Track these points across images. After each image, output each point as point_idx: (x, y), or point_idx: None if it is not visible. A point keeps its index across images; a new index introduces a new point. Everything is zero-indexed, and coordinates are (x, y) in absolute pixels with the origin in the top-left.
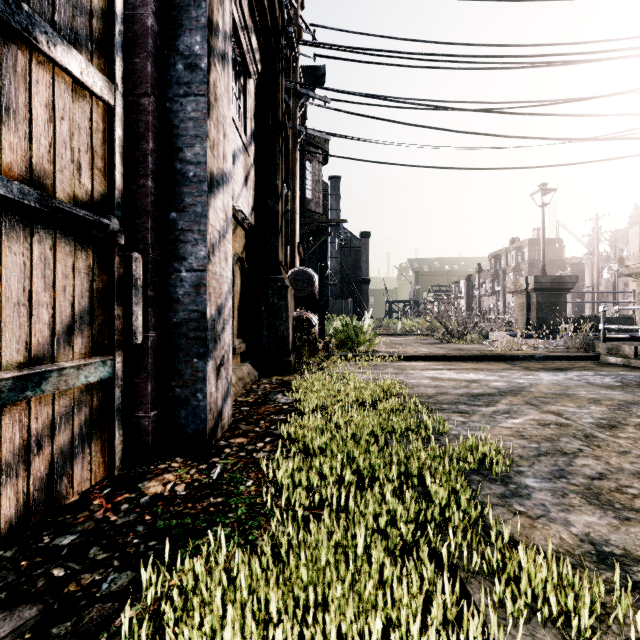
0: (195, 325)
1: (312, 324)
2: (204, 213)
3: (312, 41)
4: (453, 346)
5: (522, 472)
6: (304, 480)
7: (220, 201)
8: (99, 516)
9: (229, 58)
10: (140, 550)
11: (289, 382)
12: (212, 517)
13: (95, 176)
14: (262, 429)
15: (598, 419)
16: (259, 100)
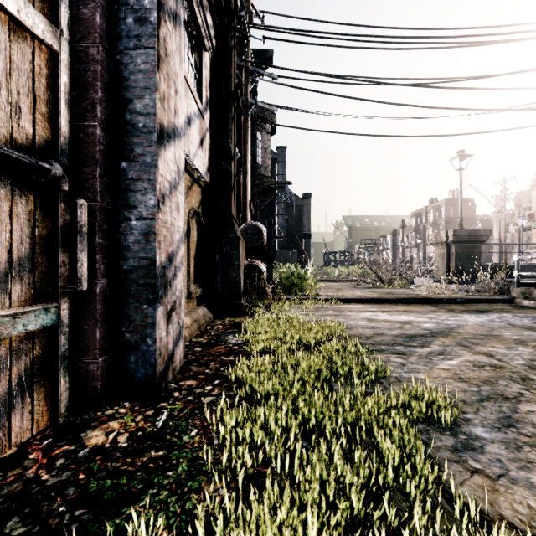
0: (145, 272)
1: (261, 271)
2: (153, 163)
3: (261, 24)
4: (383, 290)
5: (469, 420)
6: (249, 432)
7: (171, 153)
8: (30, 474)
9: (181, 20)
10: (63, 522)
11: (240, 323)
12: (150, 476)
13: (37, 121)
14: (212, 371)
15: (529, 361)
16: (214, 72)
